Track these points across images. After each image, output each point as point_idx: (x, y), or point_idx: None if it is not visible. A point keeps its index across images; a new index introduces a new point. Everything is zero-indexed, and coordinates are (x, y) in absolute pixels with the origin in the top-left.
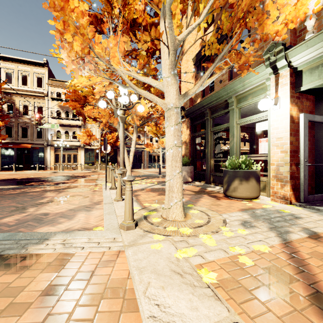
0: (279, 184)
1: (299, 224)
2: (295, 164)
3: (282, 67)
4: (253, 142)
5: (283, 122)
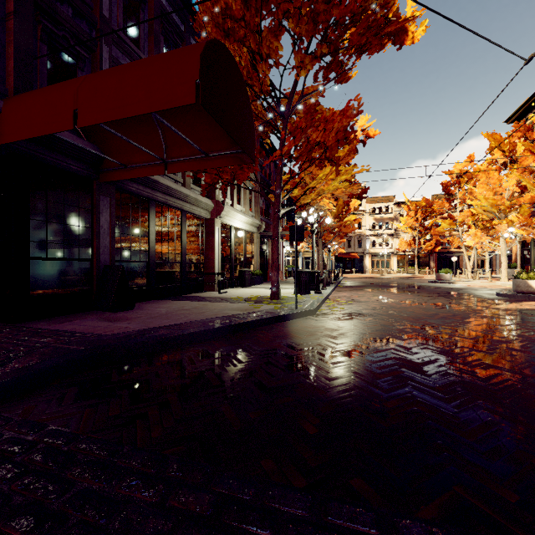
0: None
1: None
2: None
3: None
4: None
5: None
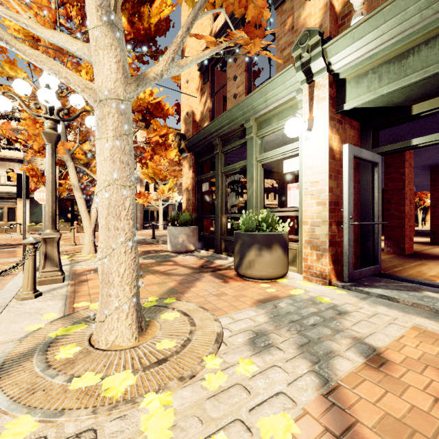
0: (315, 255)
1: (346, 329)
2: (336, 223)
3: (319, 71)
4: (283, 193)
5: (320, 157)
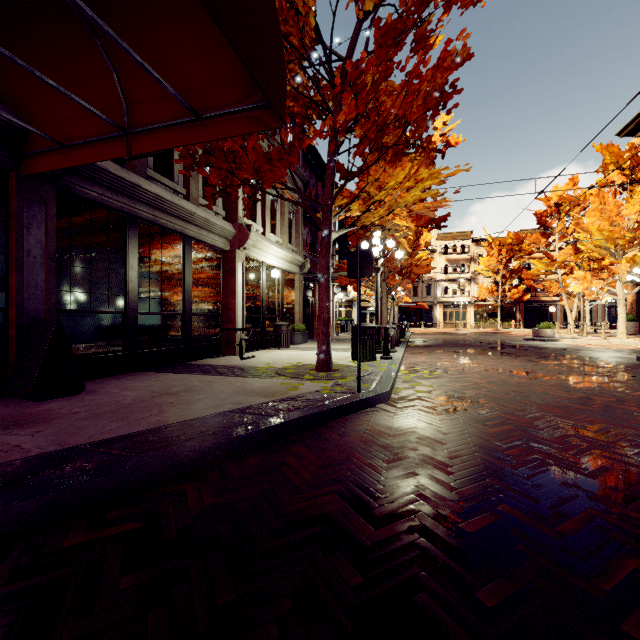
0: None
1: None
2: None
3: None
4: None
5: None
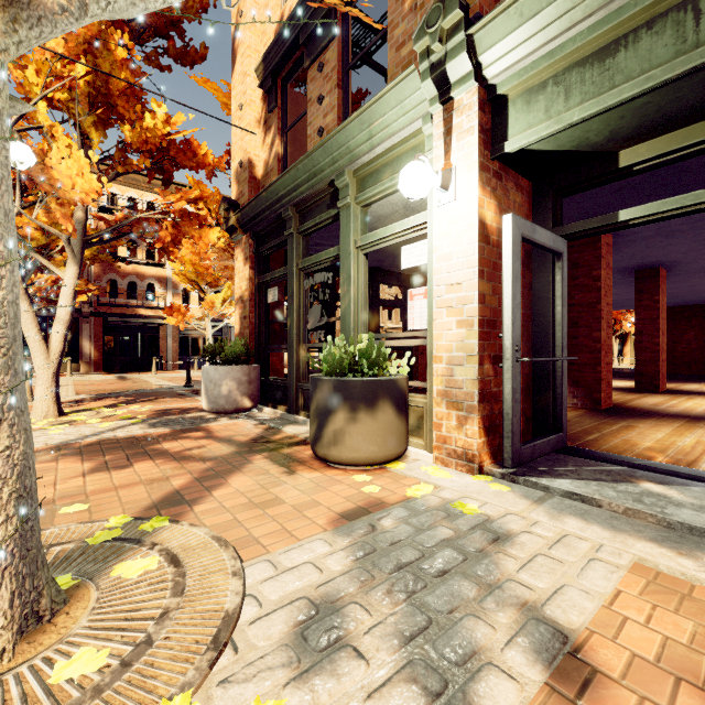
0: (455, 417)
1: (507, 580)
2: (491, 360)
3: (462, 79)
4: None
5: (463, 239)
